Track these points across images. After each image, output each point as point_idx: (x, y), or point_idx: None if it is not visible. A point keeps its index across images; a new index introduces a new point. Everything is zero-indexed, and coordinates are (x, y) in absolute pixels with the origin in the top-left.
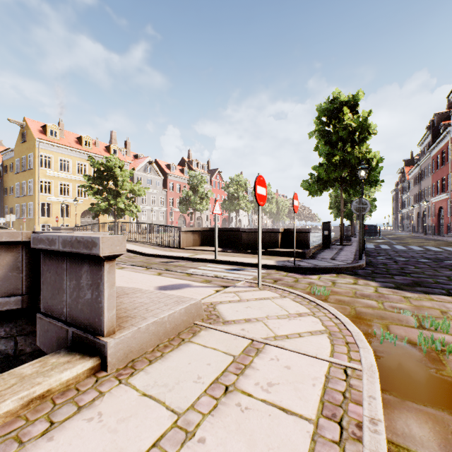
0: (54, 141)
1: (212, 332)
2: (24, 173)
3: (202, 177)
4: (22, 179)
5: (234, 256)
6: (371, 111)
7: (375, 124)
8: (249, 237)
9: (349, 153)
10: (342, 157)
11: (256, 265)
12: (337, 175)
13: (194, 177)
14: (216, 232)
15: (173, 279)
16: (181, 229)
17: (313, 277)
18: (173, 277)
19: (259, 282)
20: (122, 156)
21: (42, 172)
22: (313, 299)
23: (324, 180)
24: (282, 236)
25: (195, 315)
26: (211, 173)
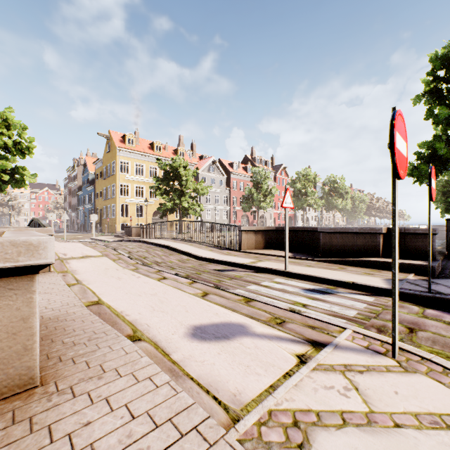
0: (131, 148)
1: None
2: (109, 179)
3: (265, 173)
4: (107, 184)
5: (311, 265)
6: None
7: None
8: (331, 240)
9: None
10: None
11: (352, 286)
12: None
13: (257, 174)
14: (286, 232)
15: (221, 308)
16: (241, 229)
17: None
18: (221, 305)
19: (395, 347)
20: (188, 158)
21: (121, 177)
22: None
23: (444, 158)
24: (383, 239)
25: None
26: (275, 169)
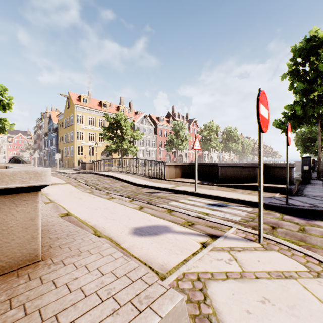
0: (85, 106)
1: None
2: (68, 127)
3: (182, 125)
4: (67, 131)
5: (213, 188)
6: None
7: None
8: (226, 171)
9: None
10: (322, 93)
11: (238, 202)
12: (316, 111)
13: (176, 125)
14: (196, 166)
15: (152, 216)
16: (165, 164)
17: (322, 224)
18: (152, 214)
19: (261, 236)
20: (127, 113)
21: (78, 126)
22: None
23: (300, 117)
24: None
25: None
26: (189, 122)
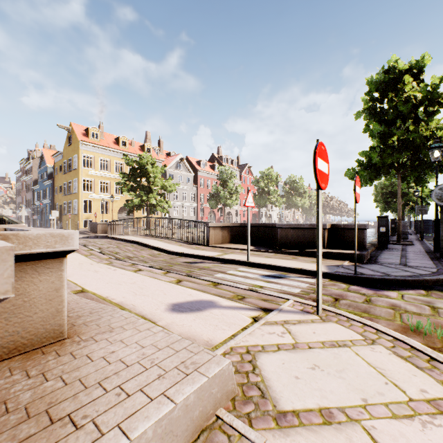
0: (95, 143)
1: None
2: (70, 173)
3: (231, 172)
4: (68, 178)
5: (270, 256)
6: None
7: None
8: (287, 234)
9: (412, 131)
10: (402, 138)
11: (300, 271)
12: (395, 159)
13: (224, 172)
14: (248, 228)
15: (193, 291)
16: (209, 225)
17: (390, 294)
18: (194, 288)
19: (319, 307)
20: (155, 154)
21: (84, 172)
22: (437, 356)
23: (377, 166)
24: (328, 233)
25: (218, 396)
26: (241, 168)
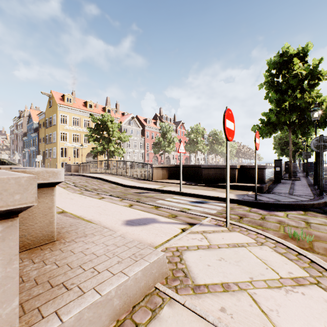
0: (69, 105)
1: (178, 311)
2: (51, 128)
3: (169, 127)
4: (49, 131)
5: (196, 188)
6: (322, 59)
7: (325, 70)
8: (209, 172)
9: (299, 98)
10: (292, 103)
11: (217, 199)
12: (287, 118)
13: (164, 127)
14: (181, 168)
15: (141, 212)
16: (153, 166)
17: (279, 214)
18: (141, 210)
19: (227, 222)
20: (113, 114)
21: (61, 127)
22: (303, 252)
23: (274, 123)
24: (238, 171)
25: (156, 275)
26: (176, 124)
